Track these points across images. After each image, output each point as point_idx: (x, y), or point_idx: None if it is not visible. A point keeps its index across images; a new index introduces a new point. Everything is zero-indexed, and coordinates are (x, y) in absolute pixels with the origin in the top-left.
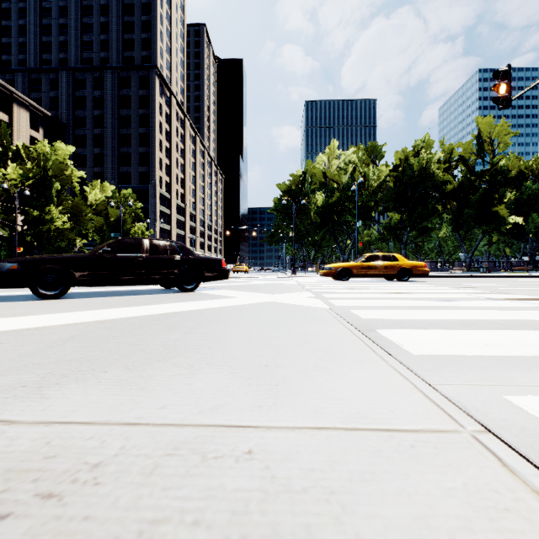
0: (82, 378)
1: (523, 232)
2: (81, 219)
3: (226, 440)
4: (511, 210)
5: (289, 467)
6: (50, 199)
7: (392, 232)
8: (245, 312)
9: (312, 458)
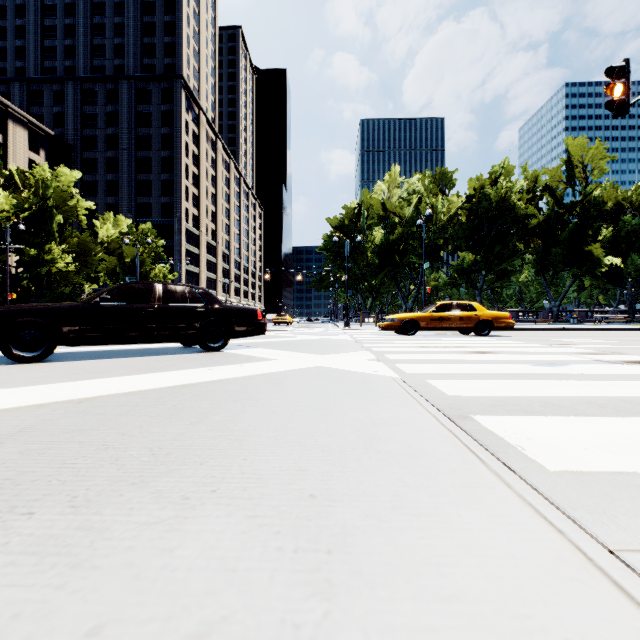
0: None
1: (621, 276)
2: (89, 259)
3: None
4: (607, 249)
5: None
6: (50, 235)
7: (465, 276)
8: (284, 383)
9: None
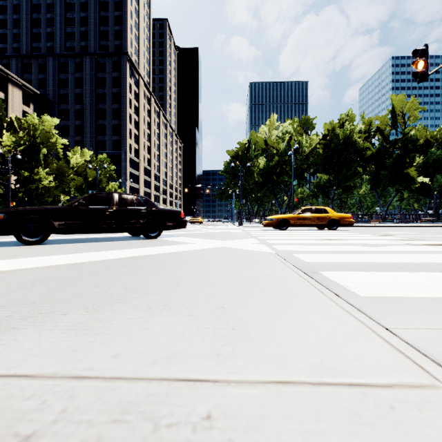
0: (40, 322)
1: (429, 190)
2: (64, 179)
3: (181, 400)
4: (419, 171)
5: (256, 441)
6: (38, 162)
7: (322, 190)
8: (201, 255)
9: (281, 426)
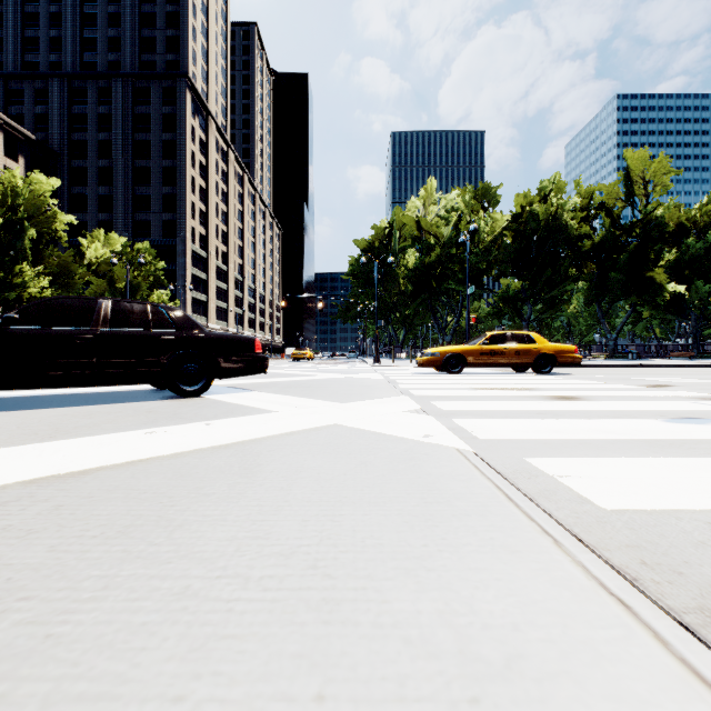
0: None
1: (684, 306)
2: (71, 283)
3: None
4: (668, 275)
5: None
6: (21, 252)
7: (511, 305)
8: (262, 466)
9: None
